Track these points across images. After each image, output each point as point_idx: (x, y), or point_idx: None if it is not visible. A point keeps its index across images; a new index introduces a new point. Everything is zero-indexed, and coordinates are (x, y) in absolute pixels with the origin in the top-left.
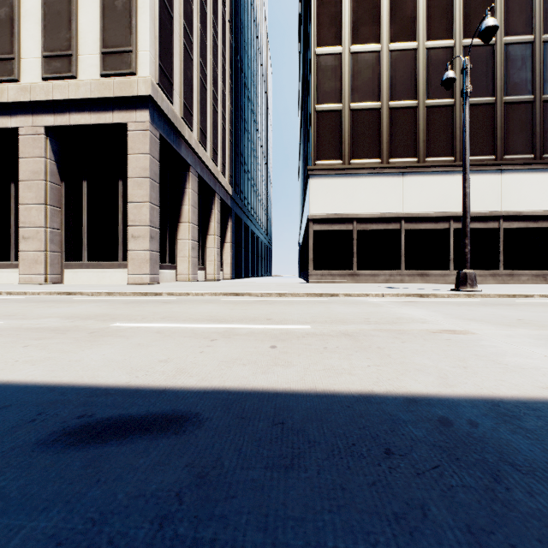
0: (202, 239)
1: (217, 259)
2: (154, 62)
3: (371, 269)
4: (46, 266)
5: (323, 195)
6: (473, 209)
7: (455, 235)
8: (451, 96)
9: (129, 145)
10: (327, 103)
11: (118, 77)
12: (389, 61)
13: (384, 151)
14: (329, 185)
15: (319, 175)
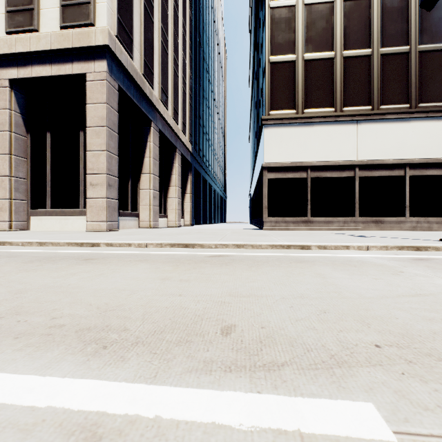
0: (164, 189)
1: (178, 208)
2: (112, 15)
3: (324, 216)
4: (11, 214)
5: (277, 144)
6: (430, 156)
7: (410, 182)
8: (406, 43)
9: (88, 95)
10: (281, 54)
11: (77, 28)
12: (342, 11)
13: (337, 99)
14: (283, 134)
15: (273, 125)
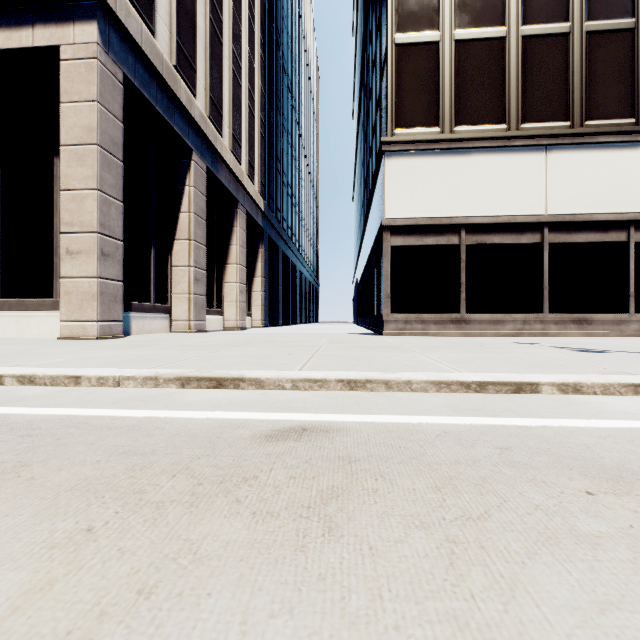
0: (218, 269)
1: (241, 299)
2: None
3: (489, 311)
4: None
5: (407, 186)
6: None
7: (636, 252)
8: (630, 13)
9: (62, 87)
10: (414, 30)
11: None
12: None
13: (512, 109)
14: (418, 168)
15: (401, 153)
